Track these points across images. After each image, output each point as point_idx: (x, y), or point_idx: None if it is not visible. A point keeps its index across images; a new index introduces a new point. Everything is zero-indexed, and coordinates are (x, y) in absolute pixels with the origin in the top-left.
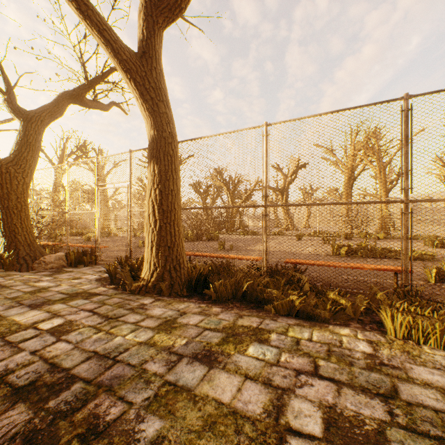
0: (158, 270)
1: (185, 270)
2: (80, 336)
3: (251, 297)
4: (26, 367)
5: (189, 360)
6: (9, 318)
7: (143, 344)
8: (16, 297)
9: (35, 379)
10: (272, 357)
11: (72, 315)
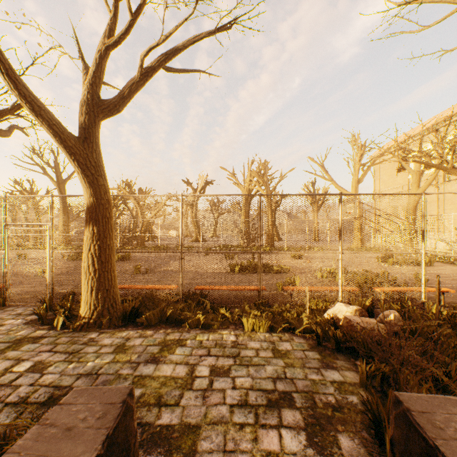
0: (98, 309)
1: (120, 305)
2: (59, 368)
3: (172, 319)
4: (36, 392)
5: (144, 363)
6: None
7: (111, 362)
8: None
9: (50, 395)
10: (188, 352)
11: (36, 357)
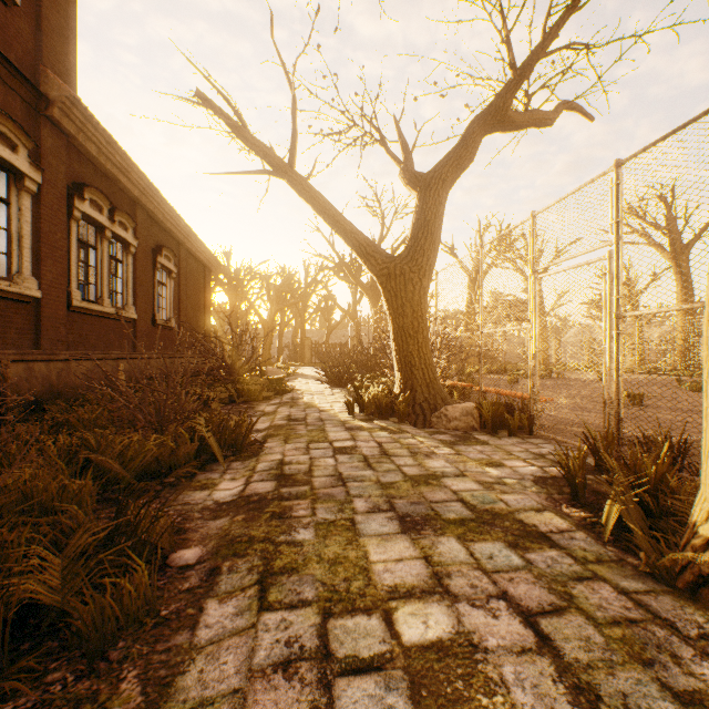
0: None
1: None
2: None
3: None
4: None
5: None
6: (361, 543)
7: None
8: (389, 485)
9: None
10: None
11: (475, 609)
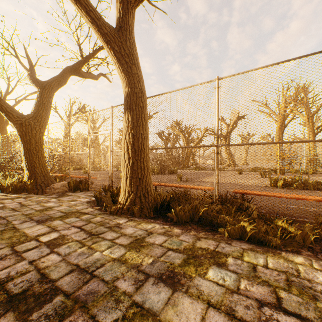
0: (131, 196)
1: (152, 196)
2: (68, 249)
3: (206, 221)
4: (23, 275)
5: (155, 280)
6: (21, 231)
7: (116, 261)
8: (29, 214)
9: (26, 288)
10: (231, 282)
11: (65, 230)
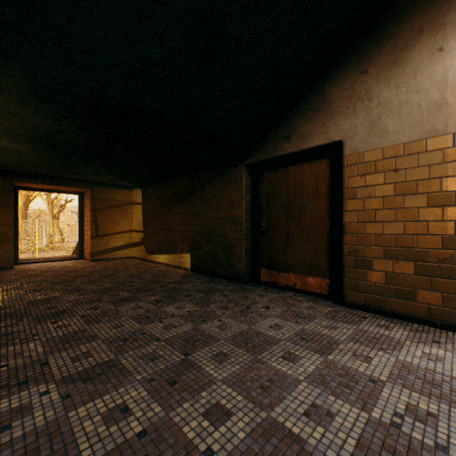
0: None
1: None
2: None
3: None
4: None
5: None
6: None
7: None
8: None
9: None
10: None
11: None
